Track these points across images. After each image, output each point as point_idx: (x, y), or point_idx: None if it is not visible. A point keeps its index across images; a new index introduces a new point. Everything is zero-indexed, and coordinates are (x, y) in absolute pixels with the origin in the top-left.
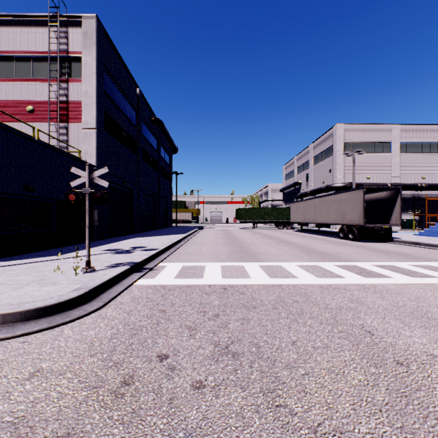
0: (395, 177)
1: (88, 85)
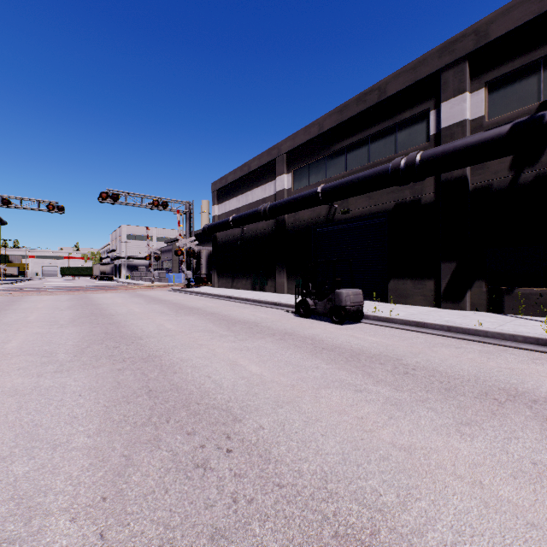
0: None
1: None
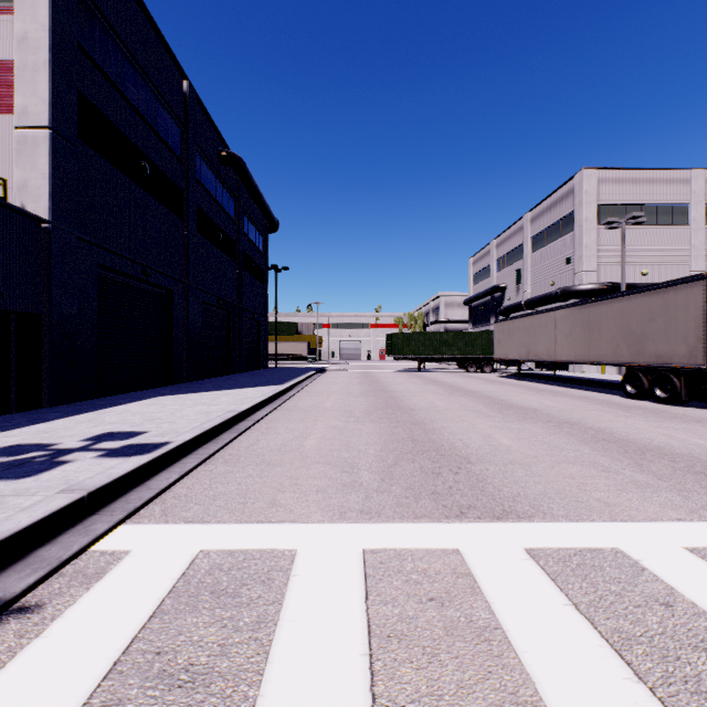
0: (697, 272)
1: (29, 20)
